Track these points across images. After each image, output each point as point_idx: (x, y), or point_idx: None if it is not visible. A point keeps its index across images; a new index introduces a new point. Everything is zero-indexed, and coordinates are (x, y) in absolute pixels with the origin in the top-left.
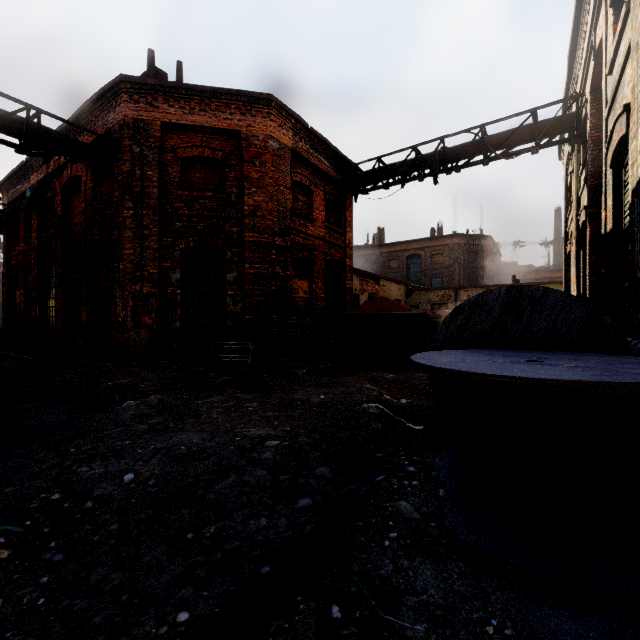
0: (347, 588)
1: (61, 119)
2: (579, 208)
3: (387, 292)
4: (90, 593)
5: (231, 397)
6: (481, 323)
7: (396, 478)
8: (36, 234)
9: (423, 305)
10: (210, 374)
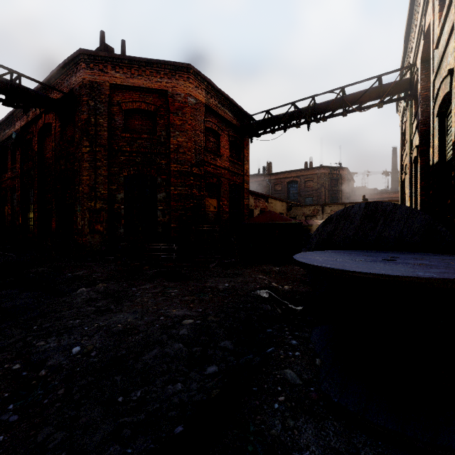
0: (245, 447)
1: (36, 81)
2: (412, 147)
3: (273, 207)
4: (36, 451)
5: (159, 285)
6: (345, 230)
7: (282, 350)
8: (19, 165)
9: (299, 217)
10: (144, 267)
